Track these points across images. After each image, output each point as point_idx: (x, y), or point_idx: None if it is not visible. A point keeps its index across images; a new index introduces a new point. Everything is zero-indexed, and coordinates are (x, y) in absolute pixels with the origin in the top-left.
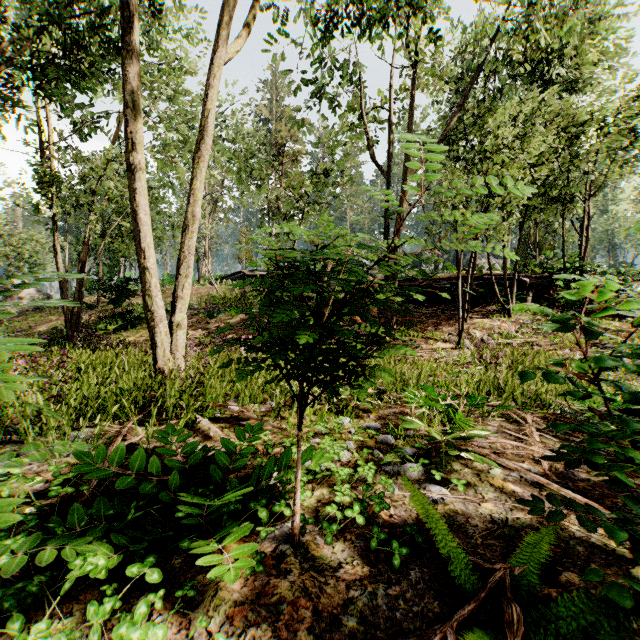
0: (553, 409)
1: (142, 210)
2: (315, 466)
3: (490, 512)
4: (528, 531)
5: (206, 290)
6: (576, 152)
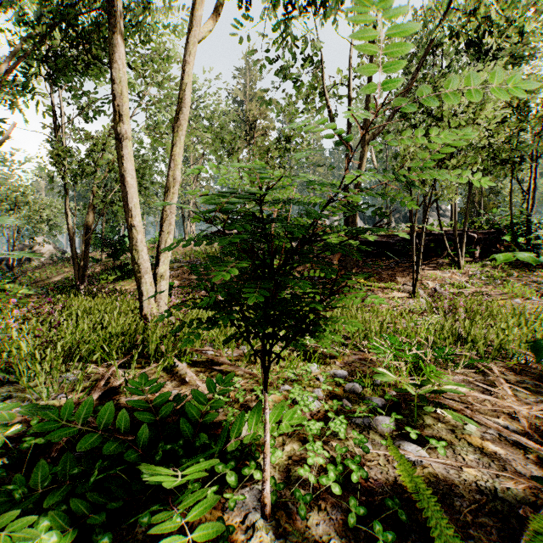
0: (516, 359)
1: (130, 174)
2: (287, 427)
3: (474, 479)
4: (532, 515)
5: (190, 246)
6: (523, 117)
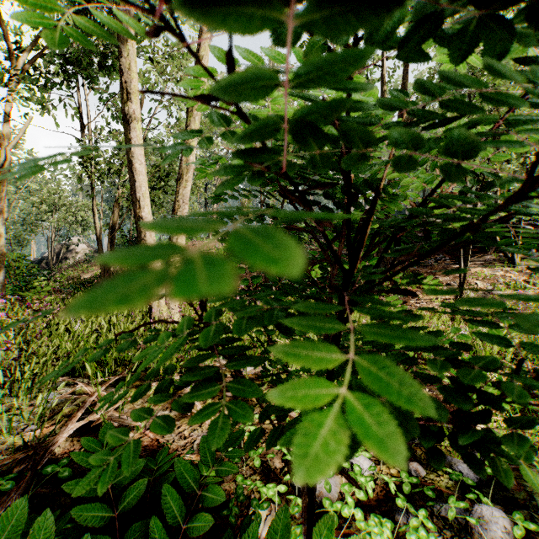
0: None
1: (137, 160)
2: None
3: None
4: None
5: (213, 244)
6: None
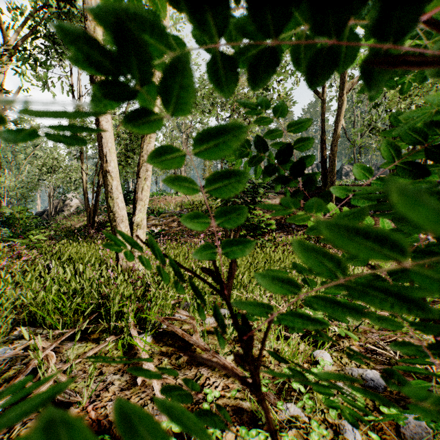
0: None
1: (105, 117)
2: None
3: None
4: None
5: (181, 199)
6: None
